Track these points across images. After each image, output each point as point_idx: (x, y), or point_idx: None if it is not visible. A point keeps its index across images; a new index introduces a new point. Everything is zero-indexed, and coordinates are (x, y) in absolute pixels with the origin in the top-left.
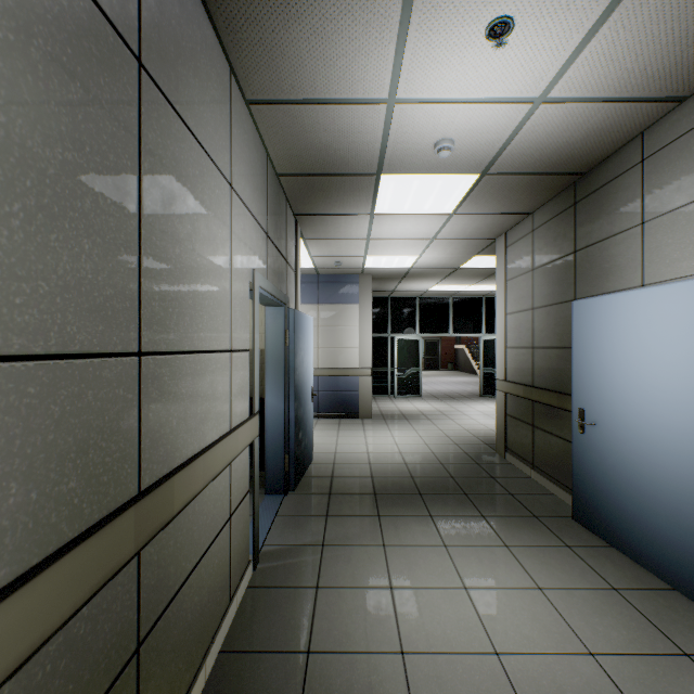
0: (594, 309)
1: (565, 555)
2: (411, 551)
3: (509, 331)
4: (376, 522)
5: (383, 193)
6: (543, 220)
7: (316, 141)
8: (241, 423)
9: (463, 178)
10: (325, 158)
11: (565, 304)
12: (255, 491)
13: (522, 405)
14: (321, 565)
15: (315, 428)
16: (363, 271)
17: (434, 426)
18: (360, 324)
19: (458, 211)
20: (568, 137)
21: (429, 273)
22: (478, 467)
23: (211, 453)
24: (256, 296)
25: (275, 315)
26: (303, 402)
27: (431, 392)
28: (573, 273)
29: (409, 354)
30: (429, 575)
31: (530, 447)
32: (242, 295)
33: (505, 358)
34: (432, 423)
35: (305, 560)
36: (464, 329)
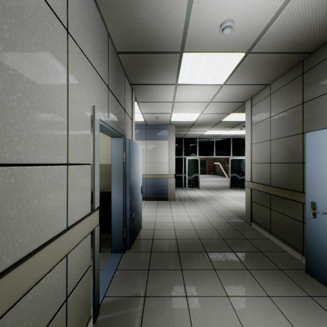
0: (325, 137)
1: (311, 305)
2: (205, 302)
3: (253, 153)
4: (180, 275)
5: (183, 68)
6: (278, 87)
7: (140, 21)
8: (77, 221)
9: (234, 56)
10: (147, 38)
11: (295, 136)
12: (95, 266)
13: (262, 196)
14: (143, 317)
15: (144, 207)
16: (170, 123)
17: (208, 205)
18: (168, 151)
19: (227, 83)
20: (312, 18)
21: (205, 124)
22: (237, 232)
23: (28, 264)
24: (96, 125)
25: (117, 142)
26: (135, 195)
27: (204, 185)
28: (301, 117)
29: (193, 166)
30: (221, 326)
31: (268, 221)
32: (82, 122)
33: (251, 169)
34: (207, 203)
35: (131, 311)
36: (221, 154)
